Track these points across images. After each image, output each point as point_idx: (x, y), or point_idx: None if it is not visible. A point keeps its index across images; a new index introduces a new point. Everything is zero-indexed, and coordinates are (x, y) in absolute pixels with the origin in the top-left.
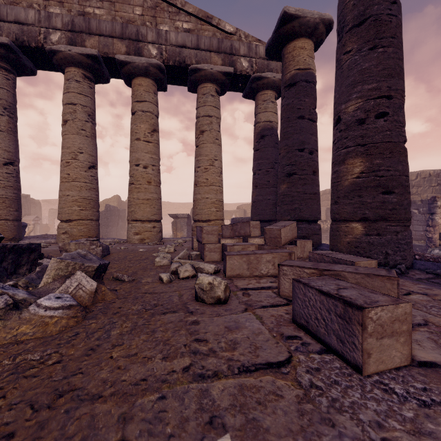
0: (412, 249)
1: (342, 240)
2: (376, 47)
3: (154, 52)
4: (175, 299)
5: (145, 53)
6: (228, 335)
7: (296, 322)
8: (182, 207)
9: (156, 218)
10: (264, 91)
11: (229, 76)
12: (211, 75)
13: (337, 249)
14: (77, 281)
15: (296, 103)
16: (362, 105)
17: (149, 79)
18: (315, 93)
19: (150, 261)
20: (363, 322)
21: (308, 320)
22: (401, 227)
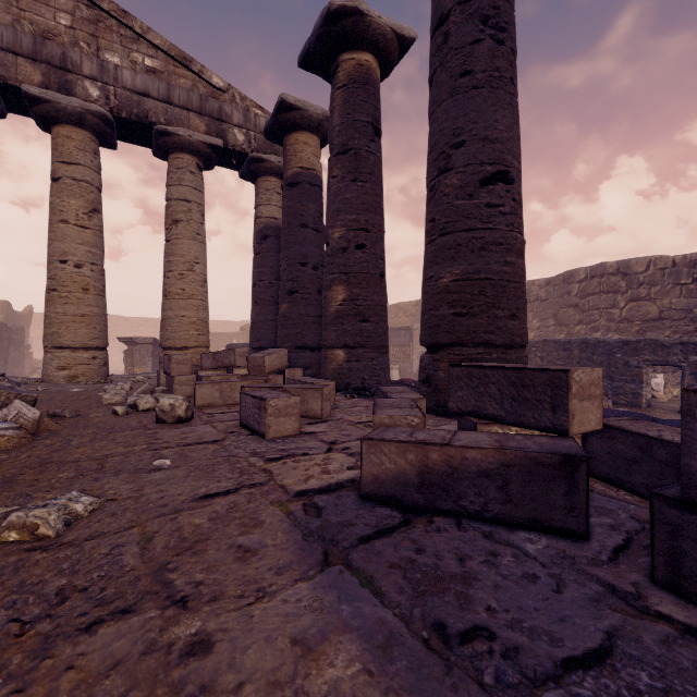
0: (388, 374)
1: (329, 367)
2: (357, 180)
3: (94, 93)
4: (134, 424)
5: (78, 91)
6: (182, 435)
7: (242, 425)
8: (145, 324)
9: (97, 344)
10: (267, 177)
11: (217, 150)
12: (190, 144)
13: (325, 377)
14: (16, 410)
15: (299, 207)
16: (345, 234)
17: (86, 131)
18: (321, 199)
19: (95, 400)
20: (265, 407)
21: (247, 420)
22: (376, 354)
